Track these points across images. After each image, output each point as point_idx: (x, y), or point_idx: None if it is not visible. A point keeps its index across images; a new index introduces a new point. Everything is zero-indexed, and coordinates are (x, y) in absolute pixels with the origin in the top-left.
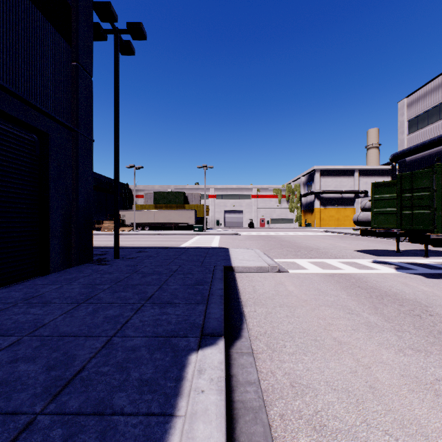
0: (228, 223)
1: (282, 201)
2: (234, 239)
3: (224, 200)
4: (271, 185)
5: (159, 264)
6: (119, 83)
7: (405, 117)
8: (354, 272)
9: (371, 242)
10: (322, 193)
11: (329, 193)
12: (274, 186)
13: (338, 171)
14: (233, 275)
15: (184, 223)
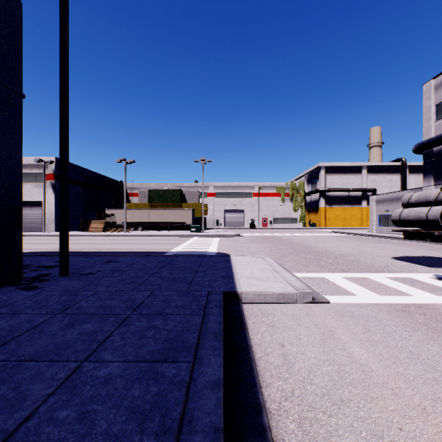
0: (229, 223)
1: (286, 199)
2: (235, 241)
3: (224, 199)
4: (273, 183)
5: (120, 289)
6: (67, 15)
7: (432, 100)
8: (435, 301)
9: (400, 246)
10: (328, 191)
11: (335, 191)
12: (277, 184)
13: (345, 168)
14: (239, 311)
15: (180, 223)
